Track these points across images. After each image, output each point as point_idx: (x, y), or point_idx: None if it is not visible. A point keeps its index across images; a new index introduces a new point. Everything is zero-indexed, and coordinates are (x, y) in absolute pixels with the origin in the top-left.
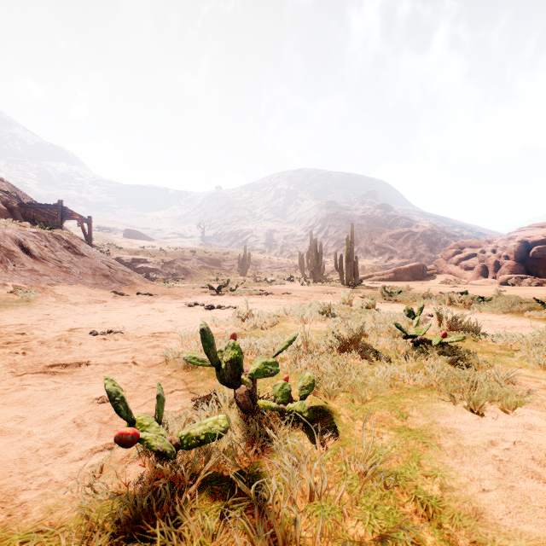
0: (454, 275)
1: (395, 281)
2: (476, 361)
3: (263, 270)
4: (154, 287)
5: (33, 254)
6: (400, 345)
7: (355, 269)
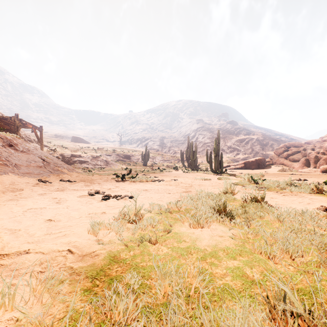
0: (285, 166)
1: (245, 170)
2: None
3: (157, 162)
4: (77, 175)
5: None
6: None
7: (220, 161)
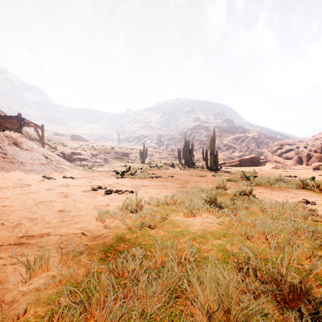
0: (278, 163)
1: (240, 167)
2: None
3: (155, 159)
4: (79, 172)
5: None
6: None
7: (216, 159)
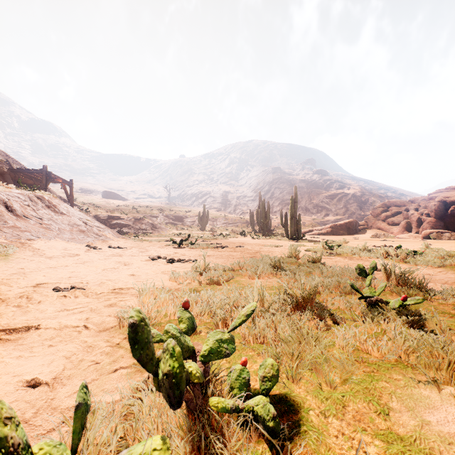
0: (382, 230)
1: (332, 235)
2: (438, 325)
3: (219, 226)
4: (125, 241)
5: (16, 213)
6: (355, 305)
7: (298, 225)
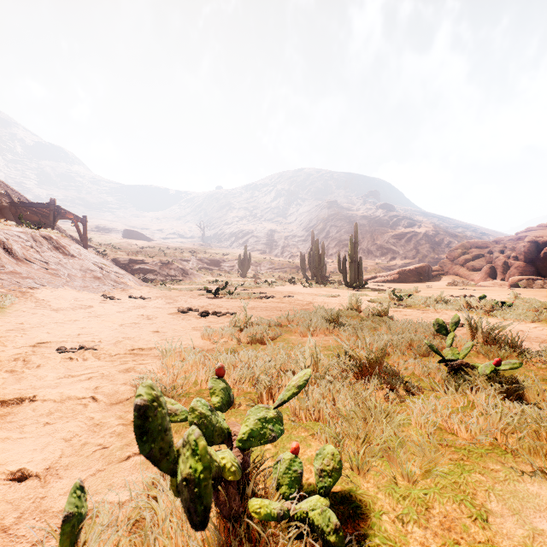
0: (460, 277)
1: (399, 283)
2: (541, 397)
3: (263, 271)
4: (149, 290)
5: (16, 255)
6: (433, 371)
7: (359, 270)
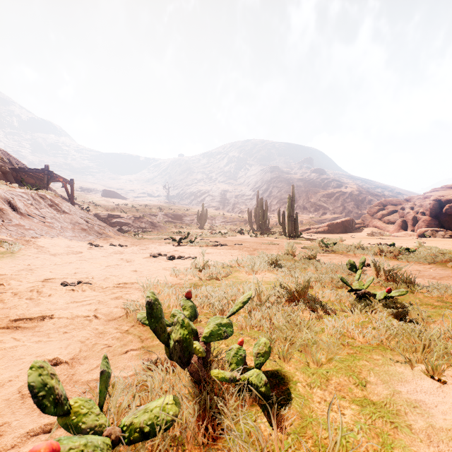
0: (378, 229)
1: (329, 234)
2: (420, 315)
3: (217, 224)
4: (125, 239)
5: (20, 211)
6: (345, 298)
7: (295, 223)
